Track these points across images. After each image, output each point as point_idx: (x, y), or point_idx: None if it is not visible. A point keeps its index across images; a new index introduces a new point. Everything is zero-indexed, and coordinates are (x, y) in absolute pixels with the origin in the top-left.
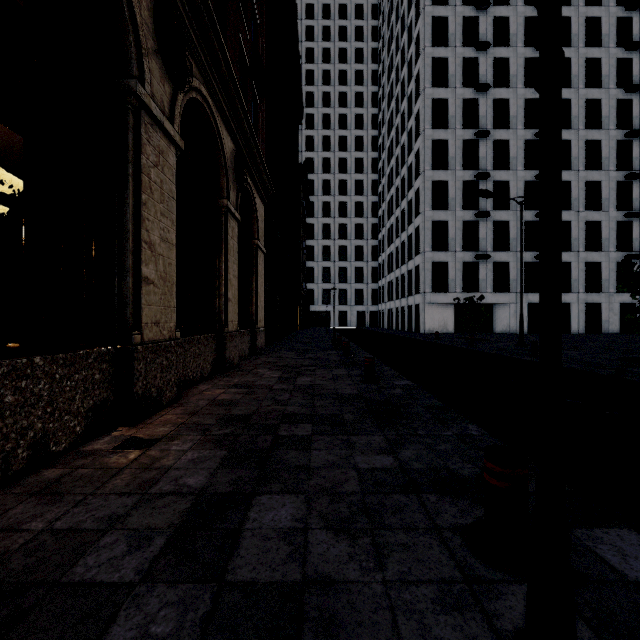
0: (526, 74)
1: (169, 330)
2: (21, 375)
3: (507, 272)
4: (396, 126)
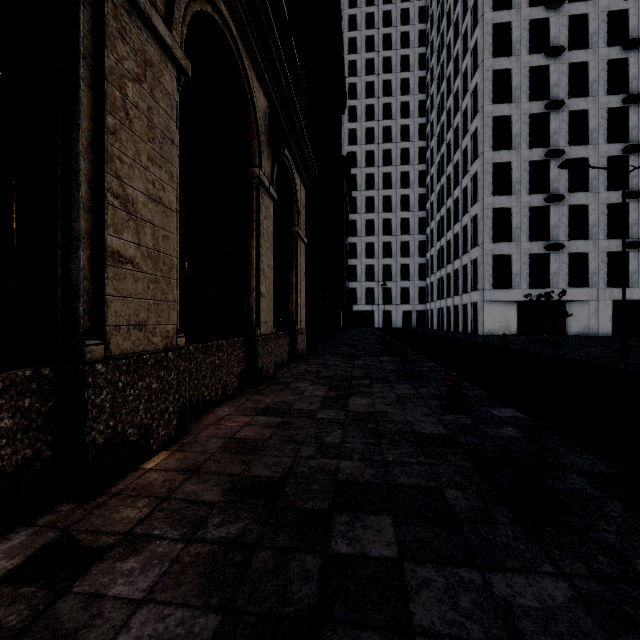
0: (610, 30)
1: (164, 336)
2: None
3: (585, 264)
4: (448, 108)
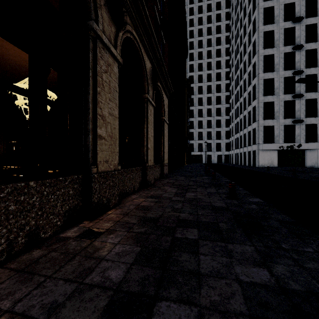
0: None
1: (114, 165)
2: (20, 193)
3: (315, 130)
4: (240, 52)
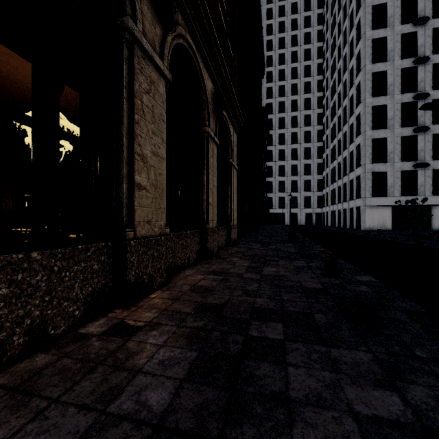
0: None
1: (159, 227)
2: (17, 269)
3: None
4: (338, 68)
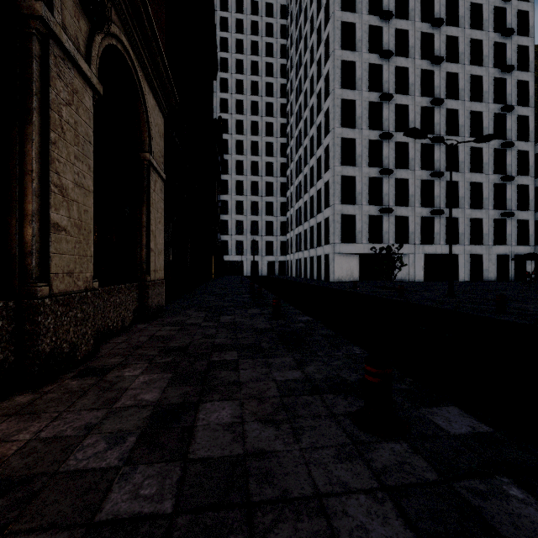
0: (422, 47)
1: None
2: None
3: (406, 225)
4: (304, 91)
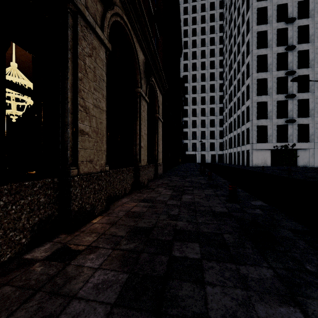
0: None
1: (100, 165)
2: None
3: (307, 130)
4: (234, 52)
